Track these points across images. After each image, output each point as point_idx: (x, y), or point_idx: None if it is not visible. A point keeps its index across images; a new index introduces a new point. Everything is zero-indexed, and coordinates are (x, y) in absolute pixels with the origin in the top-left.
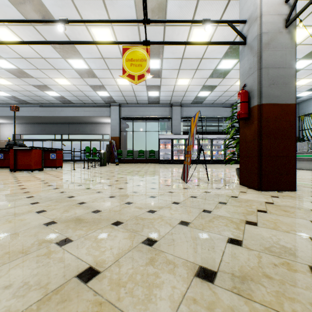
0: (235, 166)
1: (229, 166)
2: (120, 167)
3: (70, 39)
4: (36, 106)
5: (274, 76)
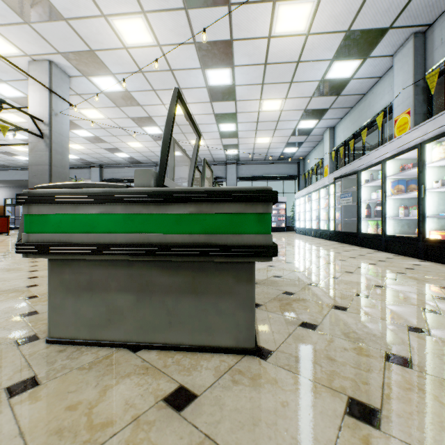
0: None
1: None
2: None
3: None
4: (17, 169)
5: (36, 170)
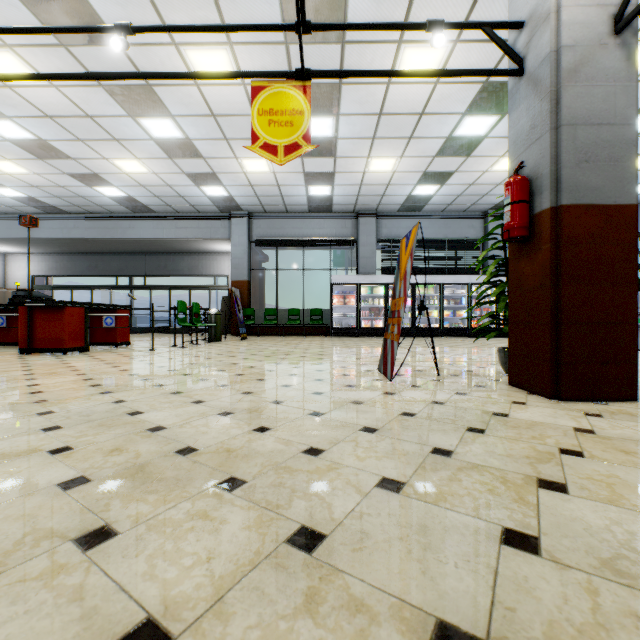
0: (493, 343)
1: (479, 343)
2: (249, 345)
3: None
4: (78, 217)
5: (589, 143)
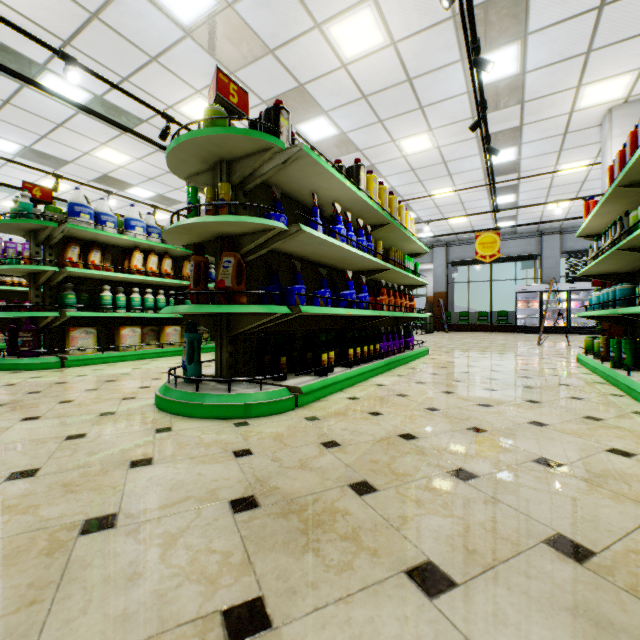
0: None
1: None
2: (455, 335)
3: (406, 202)
4: None
5: None
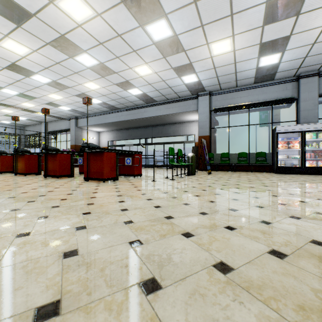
0: None
1: None
2: (218, 179)
3: None
4: (122, 110)
5: None
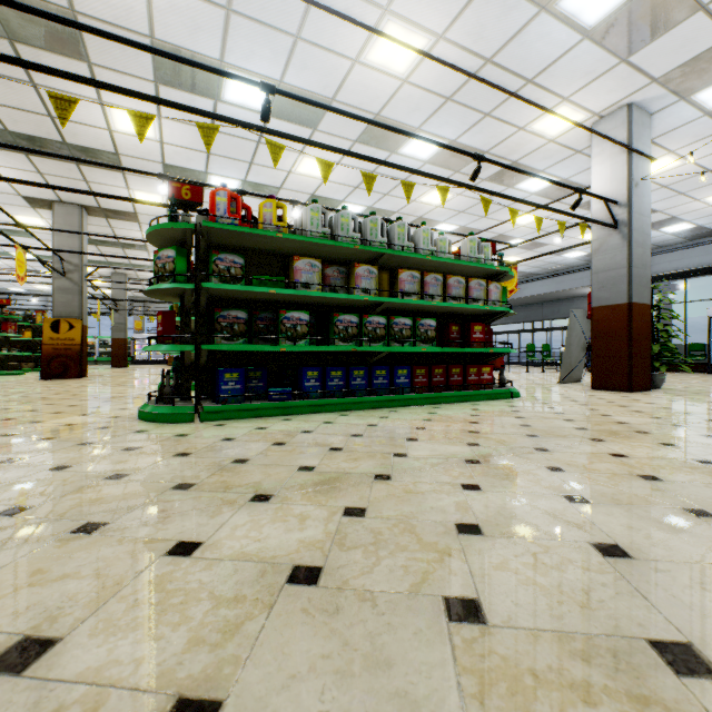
0: None
1: None
2: None
3: (496, 233)
4: None
5: (604, 279)
